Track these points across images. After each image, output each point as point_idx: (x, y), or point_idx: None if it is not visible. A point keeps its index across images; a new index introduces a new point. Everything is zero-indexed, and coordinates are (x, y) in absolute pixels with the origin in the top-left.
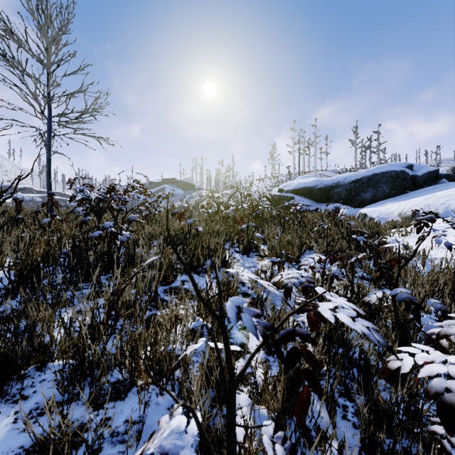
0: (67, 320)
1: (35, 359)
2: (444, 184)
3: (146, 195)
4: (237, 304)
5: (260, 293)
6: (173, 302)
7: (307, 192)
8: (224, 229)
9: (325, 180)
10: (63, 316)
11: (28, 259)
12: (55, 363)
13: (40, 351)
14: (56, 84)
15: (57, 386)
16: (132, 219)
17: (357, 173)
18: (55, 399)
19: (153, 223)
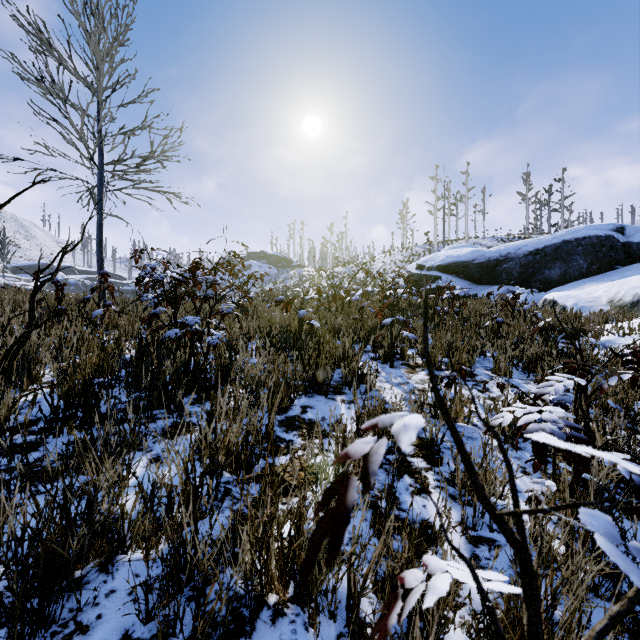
0: (140, 475)
1: (97, 550)
2: None
3: (233, 275)
4: (613, 537)
5: (428, 428)
6: (295, 443)
7: (460, 269)
8: (349, 325)
9: (487, 252)
10: (133, 467)
11: (76, 371)
12: (127, 557)
13: (104, 536)
14: (111, 116)
15: (135, 604)
16: (227, 311)
17: (537, 240)
18: (133, 632)
19: (244, 316)
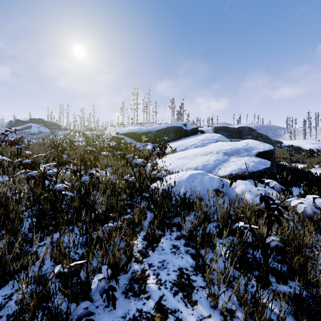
0: None
1: None
2: (197, 135)
3: None
4: None
5: None
6: None
7: (133, 135)
8: (52, 154)
9: (143, 129)
10: None
11: None
12: None
13: None
14: None
15: None
16: None
17: (160, 126)
18: None
19: None
